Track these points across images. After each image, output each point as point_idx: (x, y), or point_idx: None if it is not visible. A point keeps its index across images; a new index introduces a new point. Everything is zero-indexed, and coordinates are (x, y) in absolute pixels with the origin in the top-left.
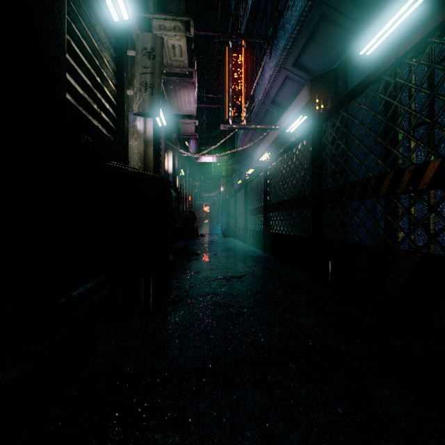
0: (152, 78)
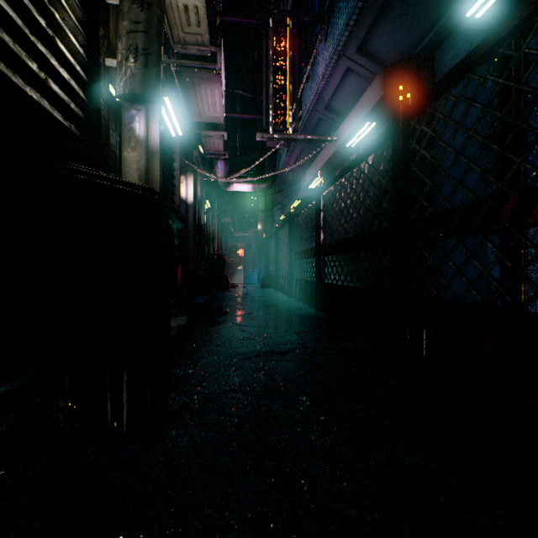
0: (147, 40)
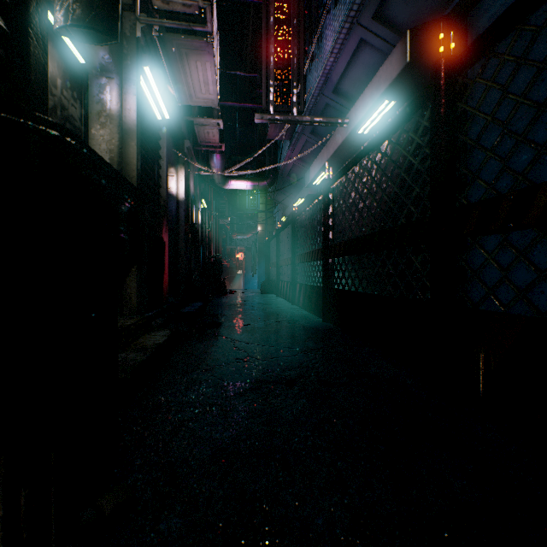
0: None
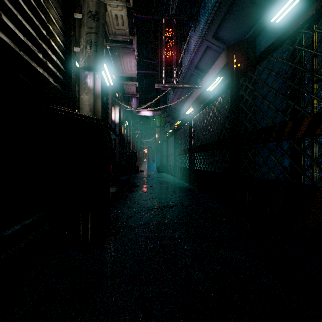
0: (96, 37)
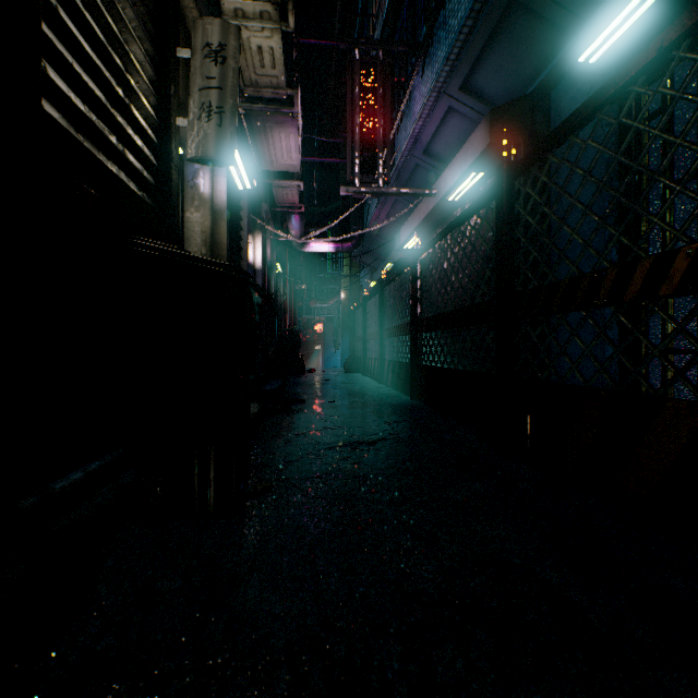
0: (221, 98)
